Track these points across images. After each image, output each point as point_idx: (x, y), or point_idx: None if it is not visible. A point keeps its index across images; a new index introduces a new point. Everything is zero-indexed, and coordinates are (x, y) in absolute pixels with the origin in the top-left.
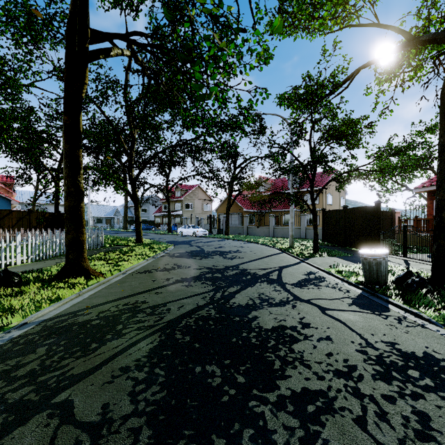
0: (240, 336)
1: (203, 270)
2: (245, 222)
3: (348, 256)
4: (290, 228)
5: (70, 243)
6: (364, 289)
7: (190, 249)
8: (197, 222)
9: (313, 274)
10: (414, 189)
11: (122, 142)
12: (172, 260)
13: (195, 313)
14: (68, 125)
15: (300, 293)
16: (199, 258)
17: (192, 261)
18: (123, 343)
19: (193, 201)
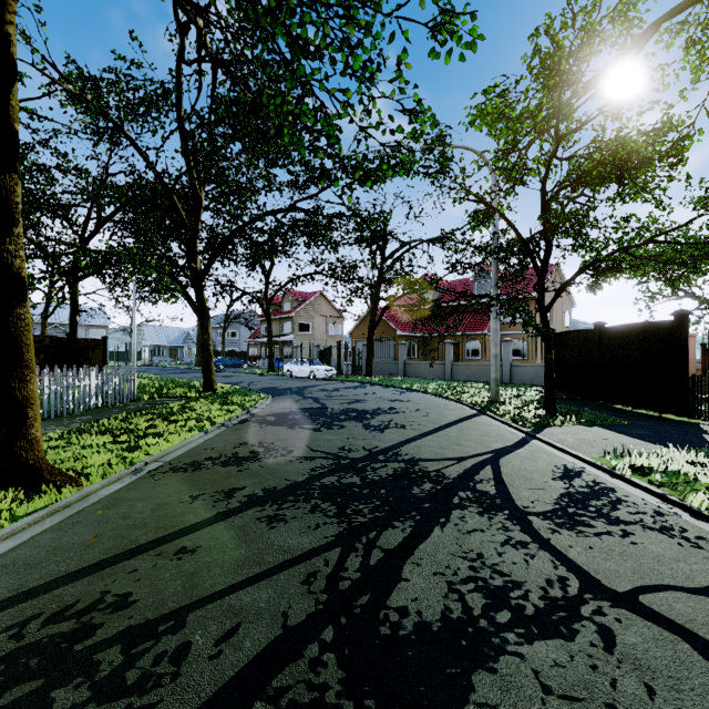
0: None
1: (319, 461)
2: (400, 355)
3: (623, 424)
4: (492, 365)
5: None
6: None
7: (301, 405)
8: (318, 355)
9: (578, 476)
10: None
11: (177, 206)
12: (257, 432)
13: (266, 682)
14: None
15: (585, 555)
16: (315, 427)
17: (298, 434)
18: None
19: (312, 320)
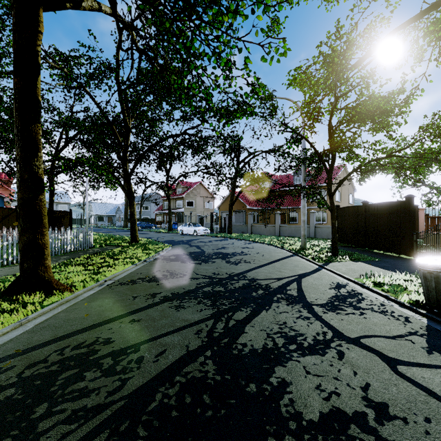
0: None
1: (201, 280)
2: (248, 220)
3: (376, 260)
4: (301, 227)
5: (25, 247)
6: (430, 316)
7: (189, 250)
8: (199, 220)
9: (344, 287)
10: None
11: (116, 132)
12: (165, 265)
13: (180, 370)
14: (19, 90)
15: (338, 323)
16: (198, 262)
17: (189, 266)
18: None
19: (195, 199)
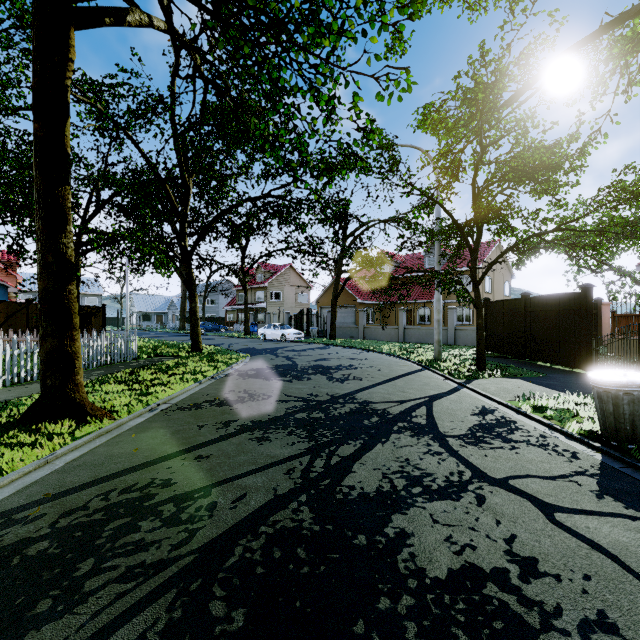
0: (375, 609)
1: (292, 403)
2: (360, 320)
3: (539, 376)
4: (435, 329)
5: (48, 357)
6: (606, 451)
7: (275, 362)
8: (288, 320)
9: (491, 413)
10: (637, 266)
11: (170, 194)
12: (241, 383)
13: (267, 518)
14: (41, 139)
15: (480, 459)
16: (288, 379)
17: (275, 384)
18: (66, 639)
19: (282, 289)
